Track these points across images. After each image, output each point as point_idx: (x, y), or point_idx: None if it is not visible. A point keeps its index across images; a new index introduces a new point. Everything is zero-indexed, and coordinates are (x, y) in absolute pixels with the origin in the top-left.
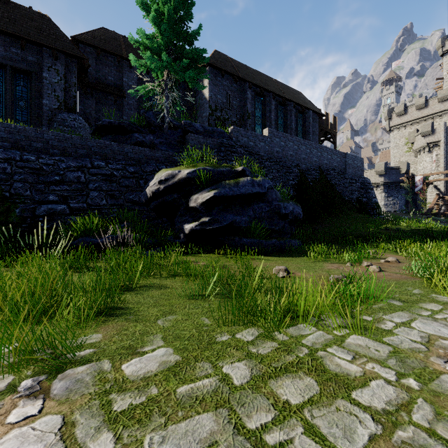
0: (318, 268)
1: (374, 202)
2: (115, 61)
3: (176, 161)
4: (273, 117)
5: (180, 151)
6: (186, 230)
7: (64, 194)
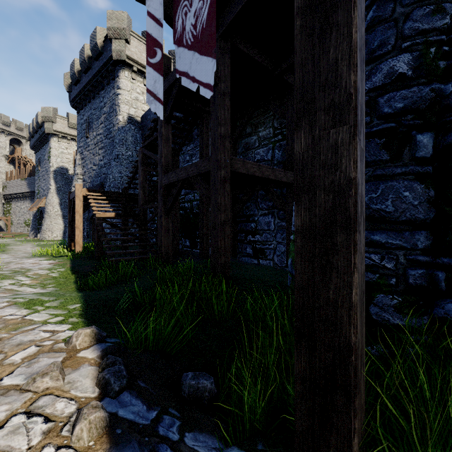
0: None
1: None
2: None
3: None
4: None
5: None
6: None
7: None
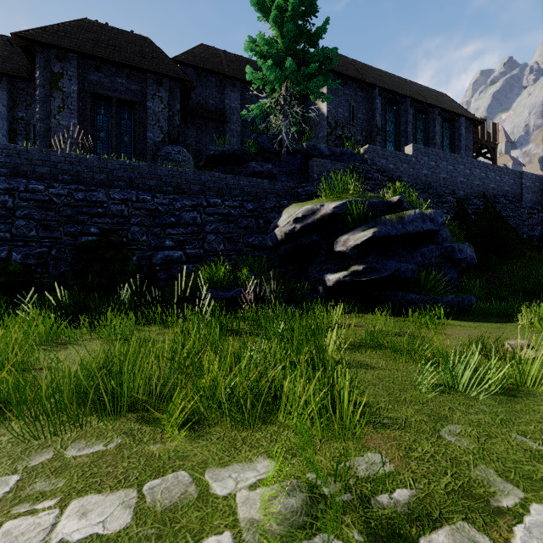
0: None
1: None
2: (216, 81)
3: (300, 194)
4: (410, 131)
5: (303, 181)
6: (329, 282)
7: (180, 238)
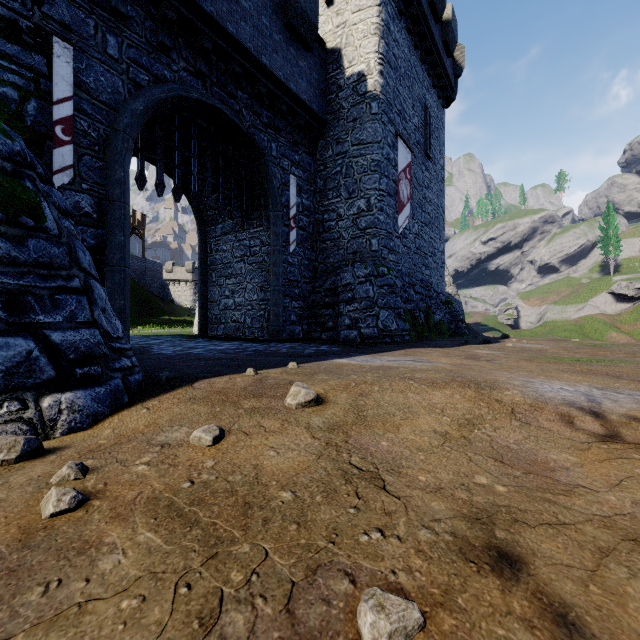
0: None
1: (170, 300)
2: None
3: None
4: None
5: None
6: None
7: None
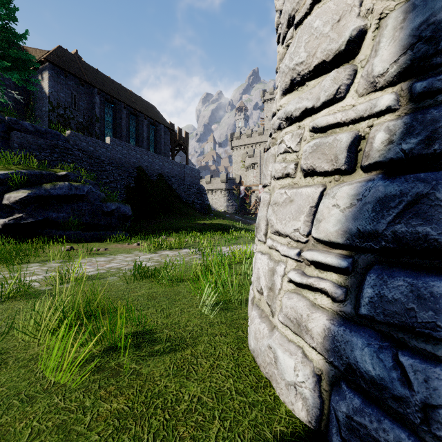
0: (103, 246)
1: (206, 204)
2: None
3: None
4: (124, 125)
5: (3, 147)
6: None
7: None
